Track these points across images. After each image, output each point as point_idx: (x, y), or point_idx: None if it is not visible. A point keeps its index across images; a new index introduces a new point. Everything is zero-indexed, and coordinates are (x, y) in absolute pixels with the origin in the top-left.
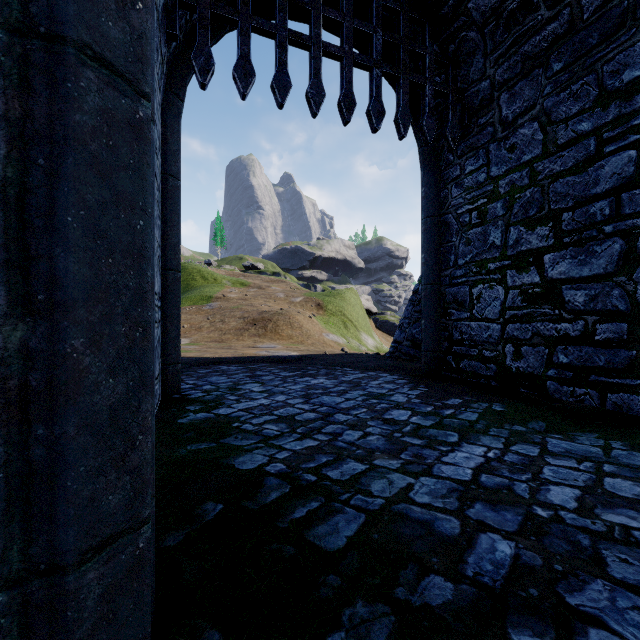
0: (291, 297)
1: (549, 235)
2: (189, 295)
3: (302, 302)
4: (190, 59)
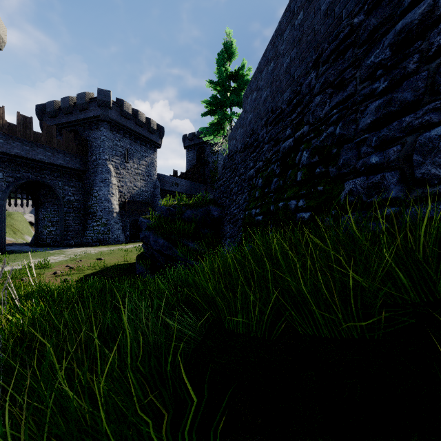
0: None
1: (51, 224)
2: None
3: None
4: None
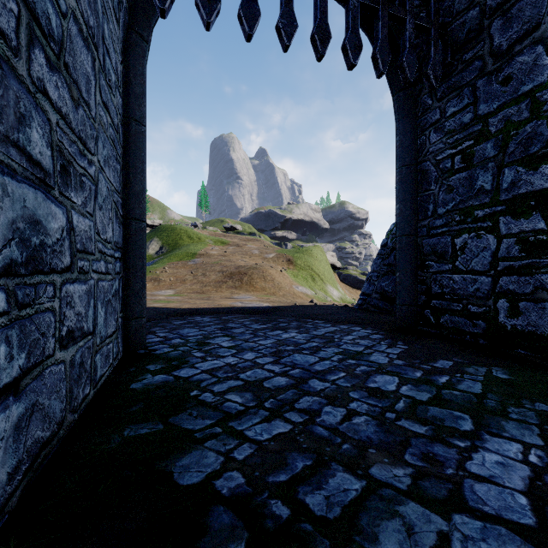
0: (265, 253)
1: None
2: (176, 252)
3: (274, 258)
4: None
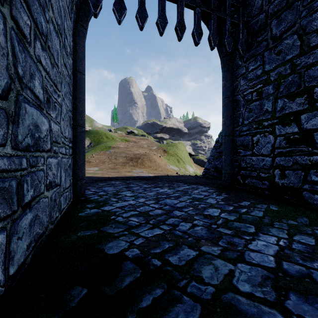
0: (150, 147)
1: (304, 102)
2: (99, 146)
3: (156, 149)
4: None
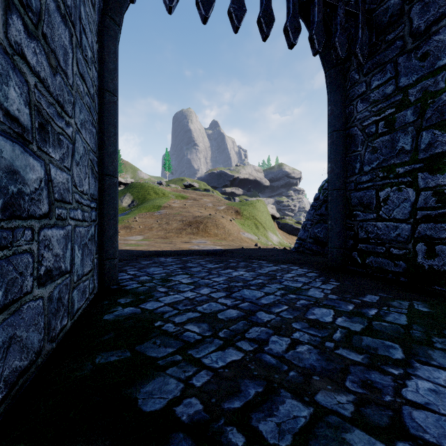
0: (217, 206)
1: None
2: (145, 205)
3: (225, 209)
4: None
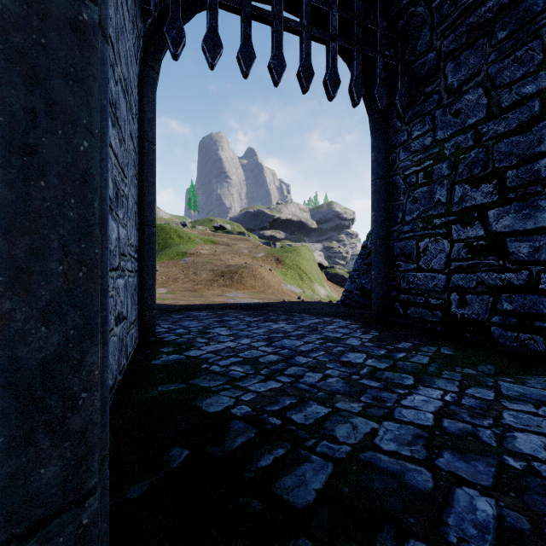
0: (254, 253)
1: (493, 192)
2: (167, 251)
3: (263, 257)
4: (164, 36)
